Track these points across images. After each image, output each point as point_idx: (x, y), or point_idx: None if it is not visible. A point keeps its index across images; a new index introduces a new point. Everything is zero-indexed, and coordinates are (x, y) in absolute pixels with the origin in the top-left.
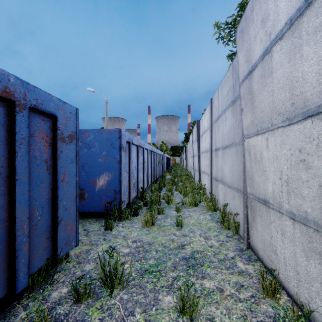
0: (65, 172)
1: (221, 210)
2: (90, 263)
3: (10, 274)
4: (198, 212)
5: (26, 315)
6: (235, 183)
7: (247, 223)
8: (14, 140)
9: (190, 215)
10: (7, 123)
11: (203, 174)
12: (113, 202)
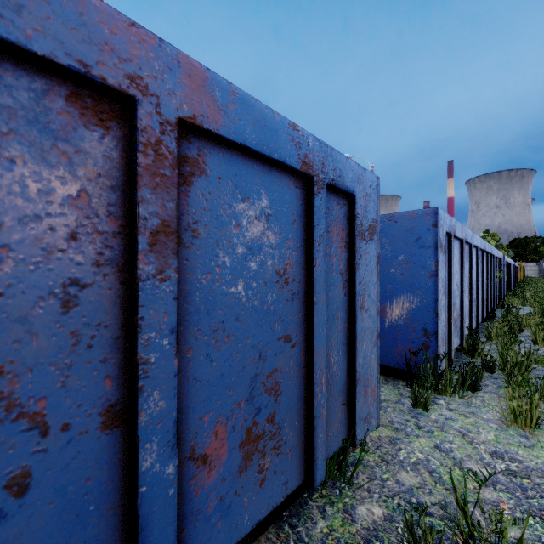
0: (364, 293)
1: None
2: (407, 471)
3: (307, 453)
4: None
5: (328, 529)
6: None
7: None
8: (312, 239)
9: None
10: (304, 213)
11: None
12: (420, 353)
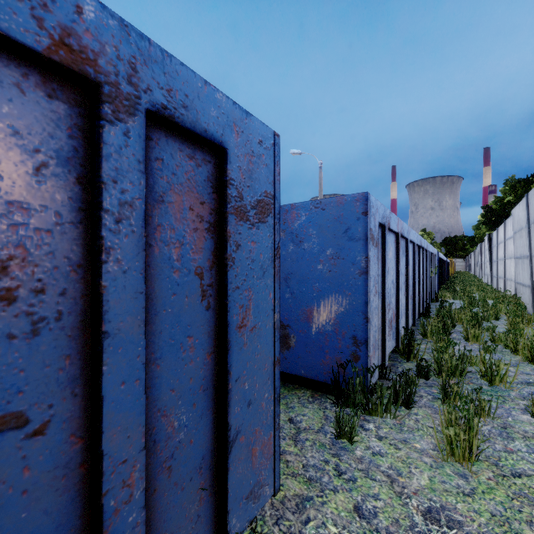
0: (248, 303)
1: None
2: None
3: None
4: None
5: None
6: None
7: None
8: (97, 207)
9: None
10: (83, 157)
11: None
12: (350, 364)
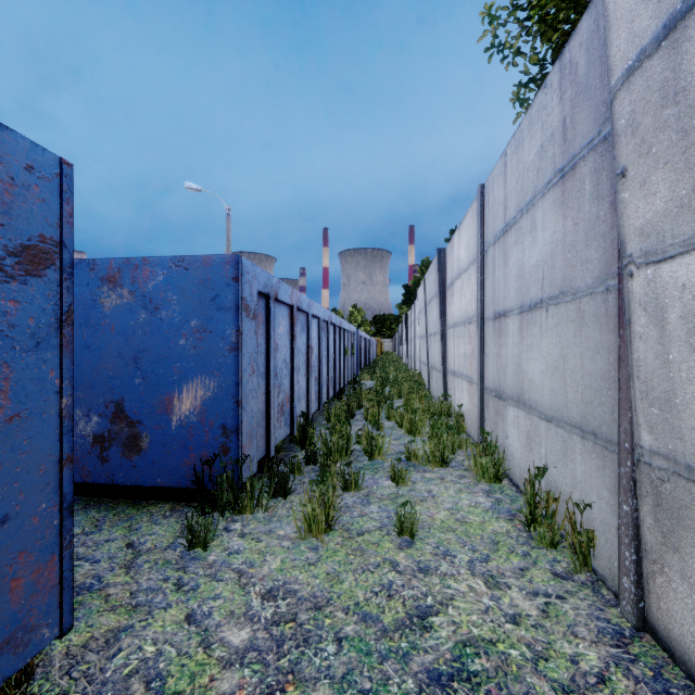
0: (1, 383)
1: (526, 487)
2: None
3: None
4: (452, 482)
5: None
6: (572, 411)
7: (636, 546)
8: None
9: (432, 492)
10: None
11: (455, 380)
12: (219, 460)
